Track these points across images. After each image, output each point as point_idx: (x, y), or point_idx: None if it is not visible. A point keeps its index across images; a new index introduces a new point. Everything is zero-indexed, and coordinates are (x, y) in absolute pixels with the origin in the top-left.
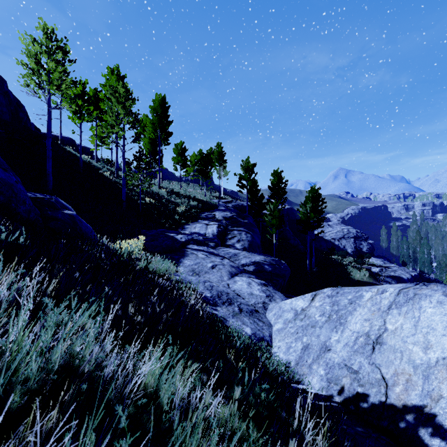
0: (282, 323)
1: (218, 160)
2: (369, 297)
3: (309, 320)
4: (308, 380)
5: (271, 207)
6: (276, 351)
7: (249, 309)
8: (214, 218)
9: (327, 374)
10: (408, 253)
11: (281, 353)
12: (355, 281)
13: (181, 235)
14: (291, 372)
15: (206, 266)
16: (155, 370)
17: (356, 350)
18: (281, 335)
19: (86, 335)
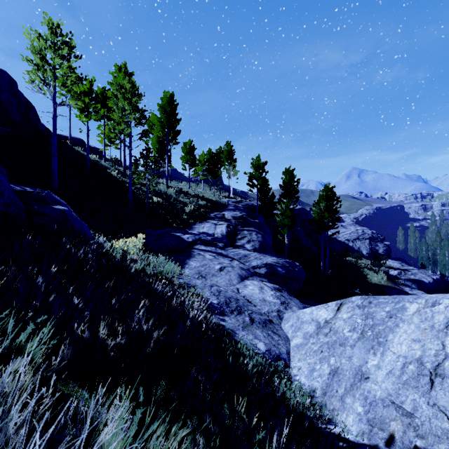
0: (302, 337)
1: (228, 159)
2: (415, 310)
3: (335, 335)
4: (341, 419)
5: (282, 206)
6: (296, 374)
7: (262, 319)
8: (223, 218)
9: (367, 413)
10: (428, 255)
11: (303, 377)
12: (372, 284)
13: (188, 234)
14: (318, 406)
15: (213, 268)
16: (115, 446)
17: (406, 383)
18: (302, 353)
19: (36, 368)
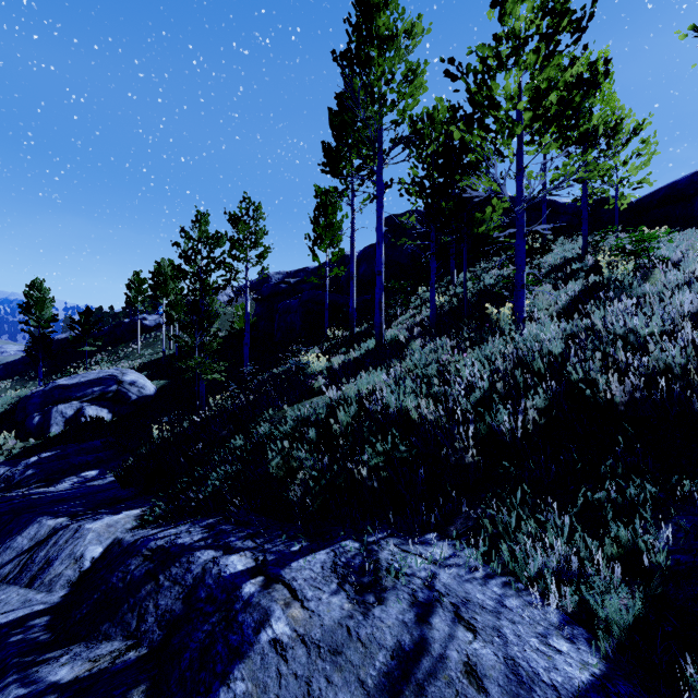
0: None
1: None
2: None
3: None
4: None
5: None
6: None
7: None
8: None
9: None
10: None
11: None
12: None
13: (38, 459)
14: None
15: None
16: None
17: None
18: None
19: None
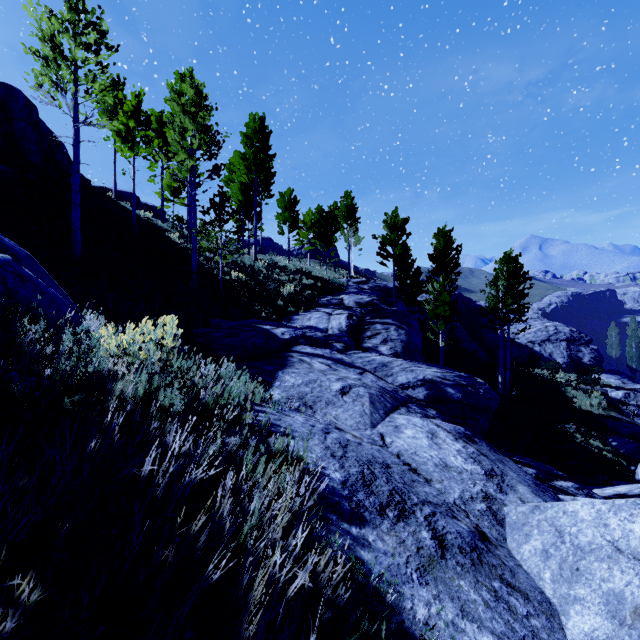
0: (601, 609)
1: (347, 218)
2: None
3: None
4: None
5: (435, 286)
6: None
7: (465, 535)
8: (342, 305)
9: None
10: None
11: None
12: (583, 413)
13: (283, 328)
14: None
15: (328, 388)
16: None
17: None
18: None
19: None
